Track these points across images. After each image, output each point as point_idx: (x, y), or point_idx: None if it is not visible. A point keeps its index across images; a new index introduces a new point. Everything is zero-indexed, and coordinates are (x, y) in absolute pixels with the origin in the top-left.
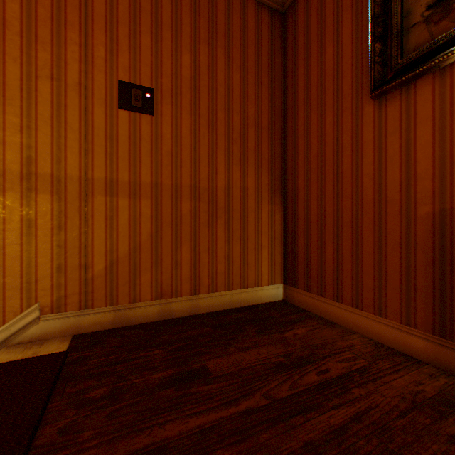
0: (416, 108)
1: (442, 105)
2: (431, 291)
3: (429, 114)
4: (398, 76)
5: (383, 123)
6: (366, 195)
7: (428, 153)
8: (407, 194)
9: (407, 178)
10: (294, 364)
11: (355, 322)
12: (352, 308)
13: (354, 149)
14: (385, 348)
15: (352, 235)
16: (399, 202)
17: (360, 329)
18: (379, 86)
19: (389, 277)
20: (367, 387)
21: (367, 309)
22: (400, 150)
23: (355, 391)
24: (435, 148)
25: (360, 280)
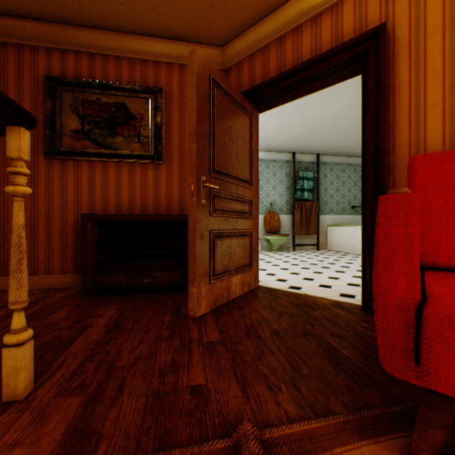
0: (68, 173)
1: (79, 176)
2: (75, 255)
3: (74, 178)
4: (60, 154)
5: (52, 173)
6: (42, 209)
7: (73, 195)
8: (64, 212)
9: (65, 204)
10: (3, 307)
11: (34, 283)
12: (32, 276)
13: (34, 181)
14: (54, 289)
15: (32, 232)
16: (61, 215)
17: (38, 286)
18: (51, 154)
19: (55, 253)
20: (48, 299)
21: (42, 273)
22: (61, 190)
23: (43, 301)
24: (76, 193)
25: (38, 258)
